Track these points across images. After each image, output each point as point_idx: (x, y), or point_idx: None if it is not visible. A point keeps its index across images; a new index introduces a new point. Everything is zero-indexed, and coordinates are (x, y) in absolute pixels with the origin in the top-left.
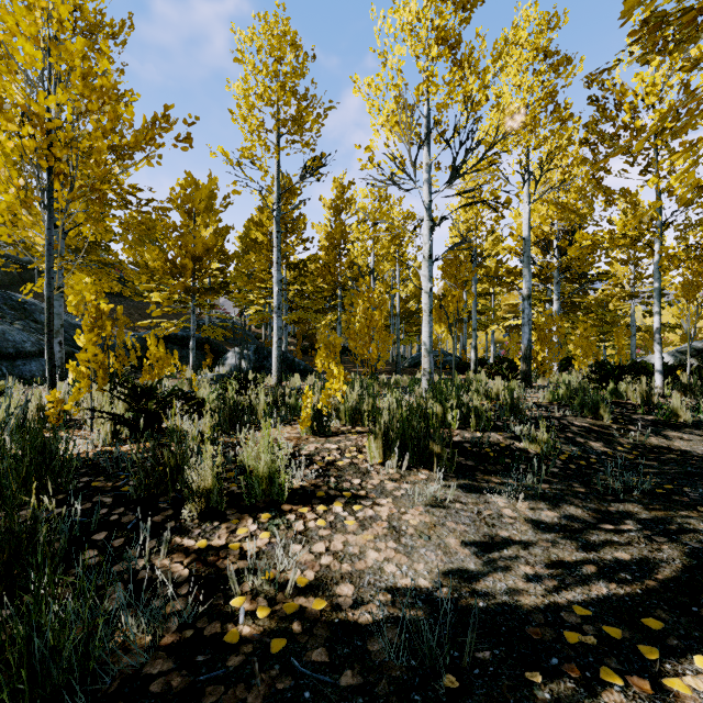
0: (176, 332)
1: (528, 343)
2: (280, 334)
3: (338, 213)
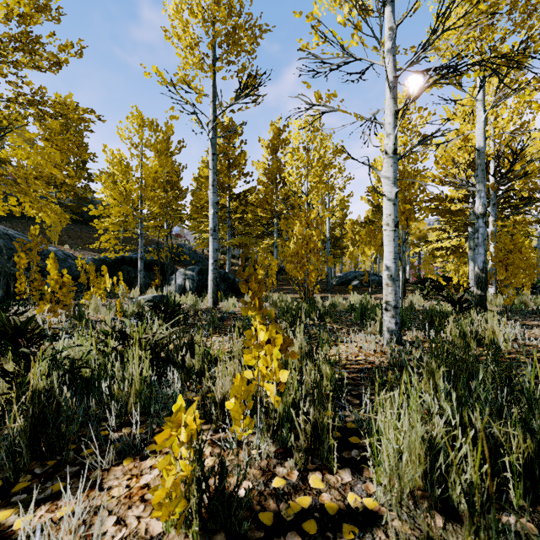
0: (127, 255)
1: (484, 265)
2: (216, 256)
3: (275, 152)
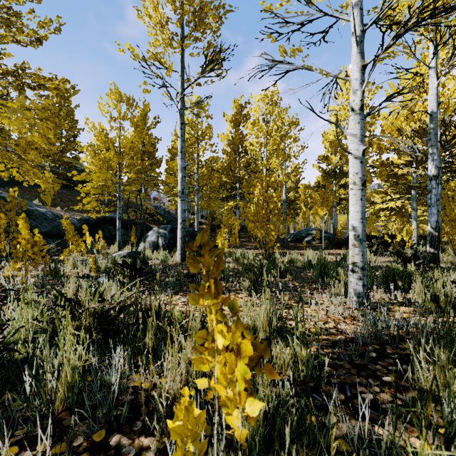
0: (107, 215)
1: (437, 224)
2: (184, 216)
3: (237, 126)
